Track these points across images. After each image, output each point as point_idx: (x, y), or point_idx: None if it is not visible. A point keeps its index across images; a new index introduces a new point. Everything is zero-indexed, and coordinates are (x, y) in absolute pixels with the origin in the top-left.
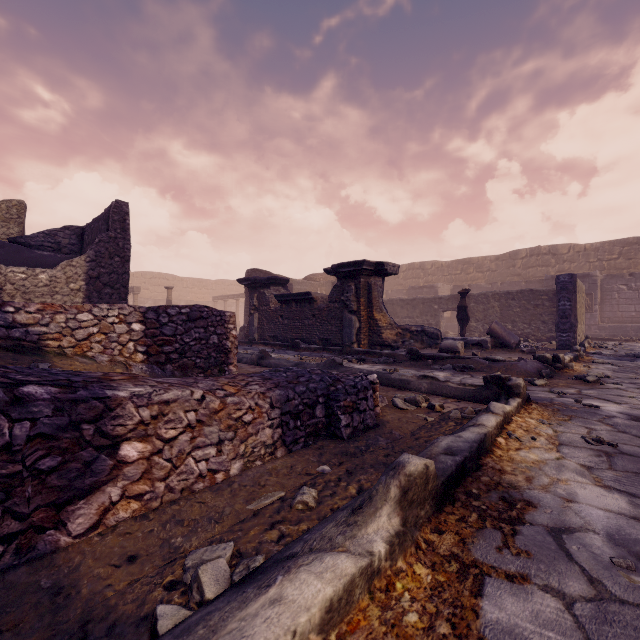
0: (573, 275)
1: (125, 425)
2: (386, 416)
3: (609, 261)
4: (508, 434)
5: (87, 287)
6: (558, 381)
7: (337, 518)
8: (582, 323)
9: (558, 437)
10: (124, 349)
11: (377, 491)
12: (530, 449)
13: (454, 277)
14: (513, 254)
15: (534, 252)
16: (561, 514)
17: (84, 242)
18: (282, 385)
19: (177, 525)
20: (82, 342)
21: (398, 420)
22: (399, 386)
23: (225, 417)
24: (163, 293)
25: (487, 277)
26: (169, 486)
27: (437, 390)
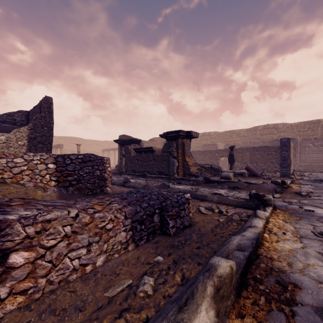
0: (289, 138)
1: (13, 240)
2: (195, 218)
3: (303, 132)
4: (269, 231)
5: (28, 143)
6: (286, 195)
7: (168, 316)
8: (292, 163)
9: (298, 232)
10: (43, 179)
11: (197, 289)
12: (284, 241)
13: (225, 139)
14: (255, 128)
15: (266, 127)
16: (318, 294)
17: (29, 119)
18: (133, 203)
19: (50, 315)
20: (17, 175)
21: (202, 221)
22: (201, 198)
23: (93, 227)
24: (76, 147)
25: (242, 140)
26: (49, 280)
27: (222, 201)
